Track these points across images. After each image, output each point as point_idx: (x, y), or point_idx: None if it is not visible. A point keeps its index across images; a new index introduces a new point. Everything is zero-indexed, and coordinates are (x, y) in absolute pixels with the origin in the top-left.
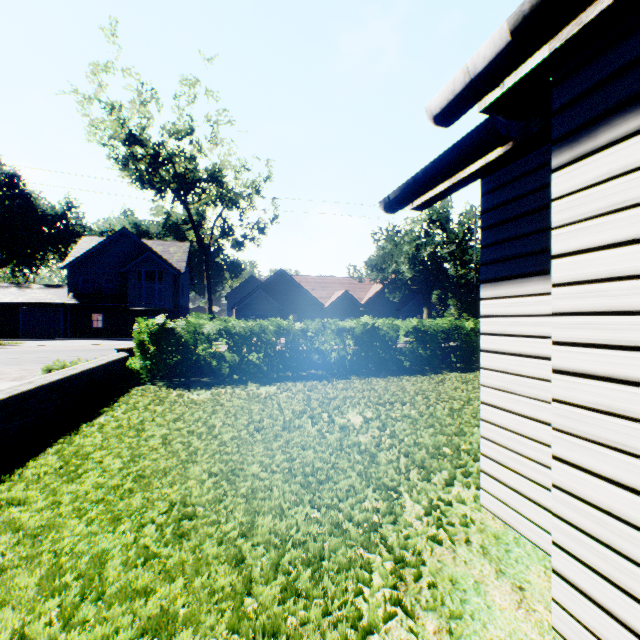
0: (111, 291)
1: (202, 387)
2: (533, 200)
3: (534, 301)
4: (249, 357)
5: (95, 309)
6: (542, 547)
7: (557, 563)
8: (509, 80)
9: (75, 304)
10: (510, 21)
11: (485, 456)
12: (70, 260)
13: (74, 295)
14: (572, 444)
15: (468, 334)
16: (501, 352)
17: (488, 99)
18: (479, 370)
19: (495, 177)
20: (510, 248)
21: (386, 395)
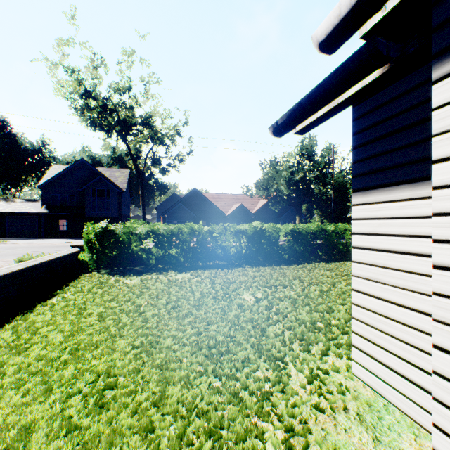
0: (73, 204)
1: (134, 274)
2: (401, 120)
3: (402, 205)
4: (170, 251)
5: (61, 217)
6: (409, 415)
7: (438, 444)
8: (391, 2)
9: (47, 213)
10: None
11: (356, 334)
12: (43, 182)
13: (46, 207)
14: None
15: (330, 234)
16: (371, 248)
17: (369, 24)
18: (338, 261)
19: (365, 104)
20: (379, 162)
21: (271, 280)
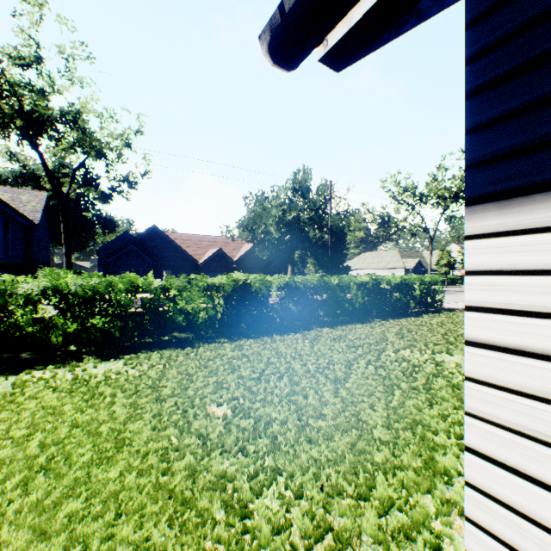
0: None
1: (6, 371)
2: None
3: None
4: (95, 321)
5: None
6: None
7: None
8: None
9: None
10: None
11: None
12: None
13: None
14: None
15: (334, 289)
16: (535, 353)
17: None
18: (345, 323)
19: None
20: None
21: (260, 365)
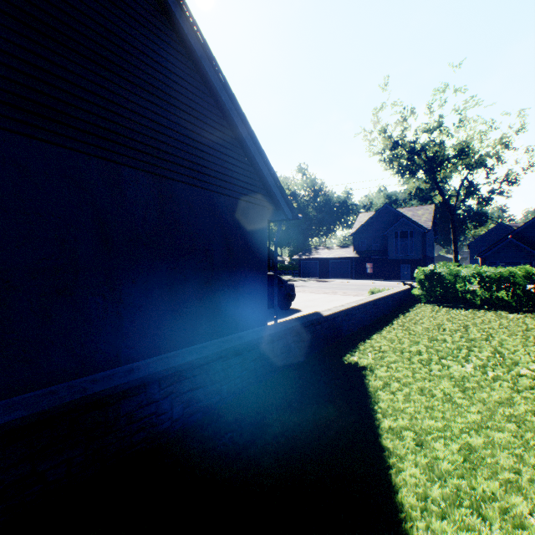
0: (374, 248)
1: (460, 309)
2: None
3: None
4: (497, 294)
5: (367, 260)
6: None
7: None
8: None
9: (356, 257)
10: None
11: None
12: (353, 230)
13: (355, 252)
14: None
15: None
16: None
17: None
18: None
19: None
20: None
21: None
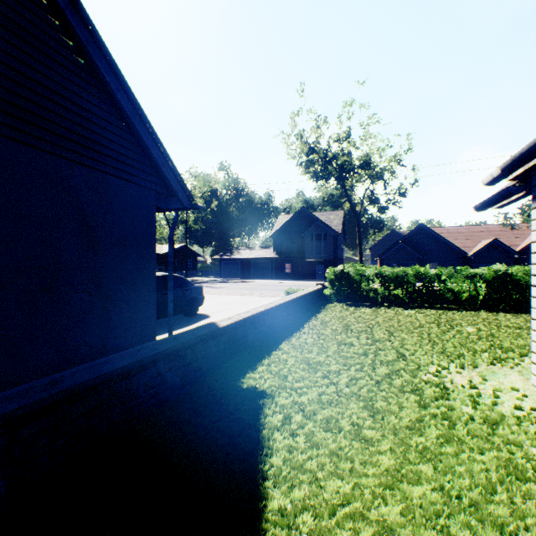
0: (293, 249)
1: (365, 307)
2: None
3: None
4: (394, 292)
5: (286, 261)
6: None
7: (532, 359)
8: (513, 174)
9: (276, 258)
10: (499, 168)
11: None
12: (273, 231)
13: (276, 252)
14: (535, 312)
15: None
16: None
17: (508, 178)
18: None
19: None
20: None
21: (505, 322)
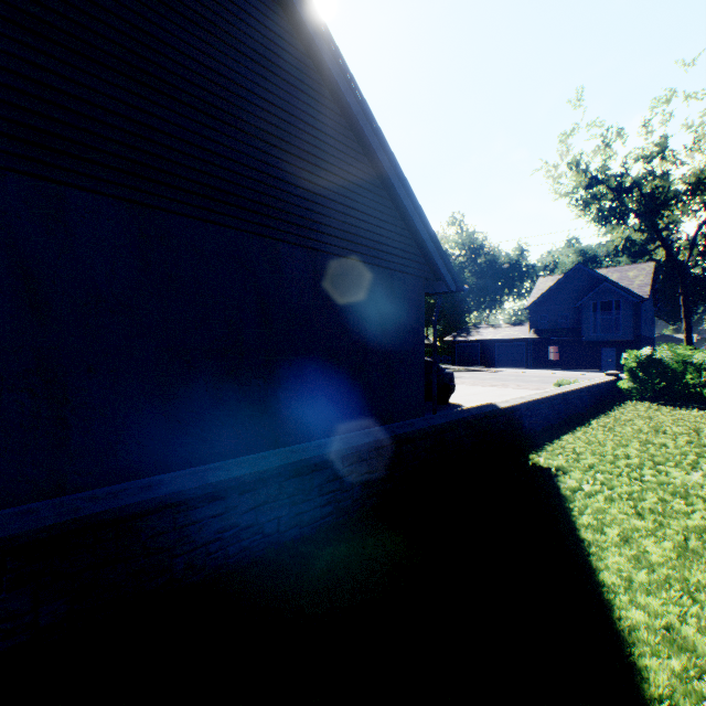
0: (560, 325)
1: (691, 408)
2: None
3: None
4: None
5: (550, 343)
6: None
7: None
8: None
9: (535, 339)
10: None
11: None
12: (529, 301)
13: (533, 331)
14: None
15: None
16: None
17: None
18: None
19: None
20: None
21: None
